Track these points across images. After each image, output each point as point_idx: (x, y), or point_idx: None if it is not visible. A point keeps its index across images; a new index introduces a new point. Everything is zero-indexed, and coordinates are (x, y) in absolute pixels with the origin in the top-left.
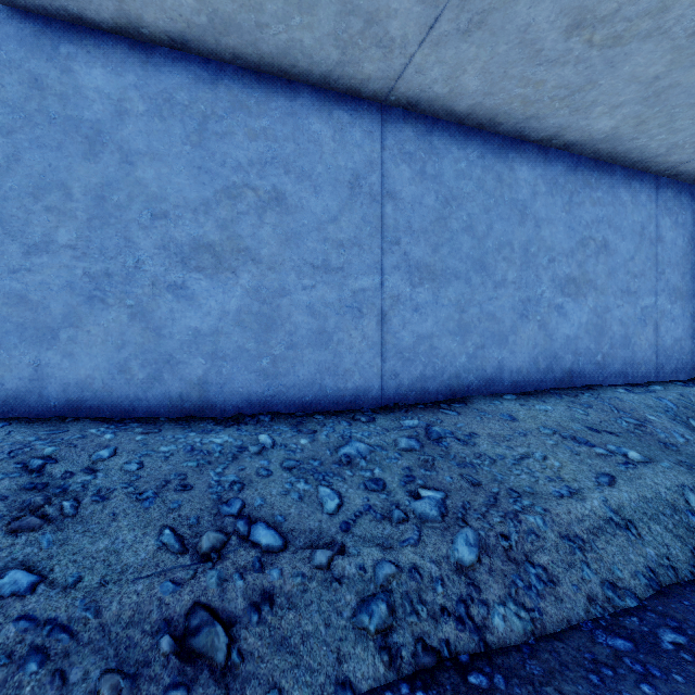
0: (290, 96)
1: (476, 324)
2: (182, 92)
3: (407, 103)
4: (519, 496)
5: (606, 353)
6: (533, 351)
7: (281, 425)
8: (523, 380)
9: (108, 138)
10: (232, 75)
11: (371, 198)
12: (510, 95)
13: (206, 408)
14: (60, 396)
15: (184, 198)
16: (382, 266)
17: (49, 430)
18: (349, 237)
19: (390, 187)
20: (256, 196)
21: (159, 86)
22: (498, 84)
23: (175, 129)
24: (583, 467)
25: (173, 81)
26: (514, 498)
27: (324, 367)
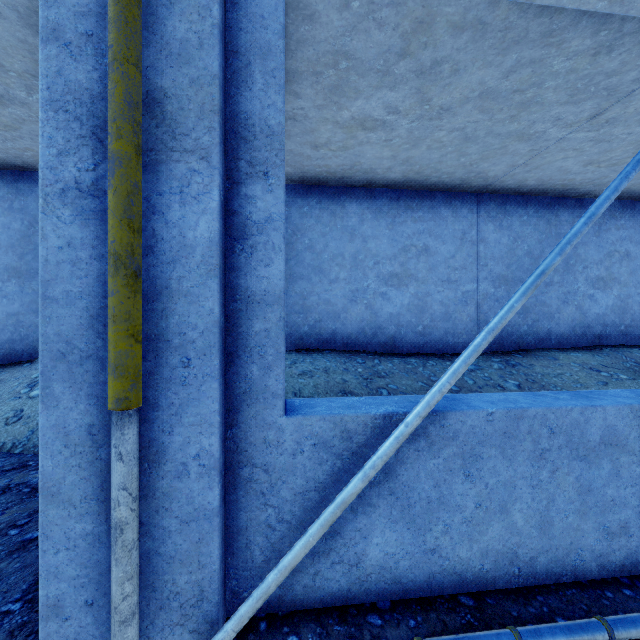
0: (431, 198)
1: (533, 307)
2: (385, 207)
3: (492, 191)
4: (555, 386)
5: (628, 325)
6: (572, 323)
7: (432, 357)
8: (565, 341)
9: (357, 232)
10: (406, 194)
11: (472, 243)
12: (554, 184)
13: (395, 349)
14: (341, 341)
15: (386, 254)
16: (478, 278)
17: (347, 353)
18: (460, 265)
19: (482, 236)
20: (416, 249)
21: (376, 206)
22: (547, 182)
23: (382, 224)
24: (591, 379)
25: (381, 203)
26: (552, 386)
27: (447, 331)
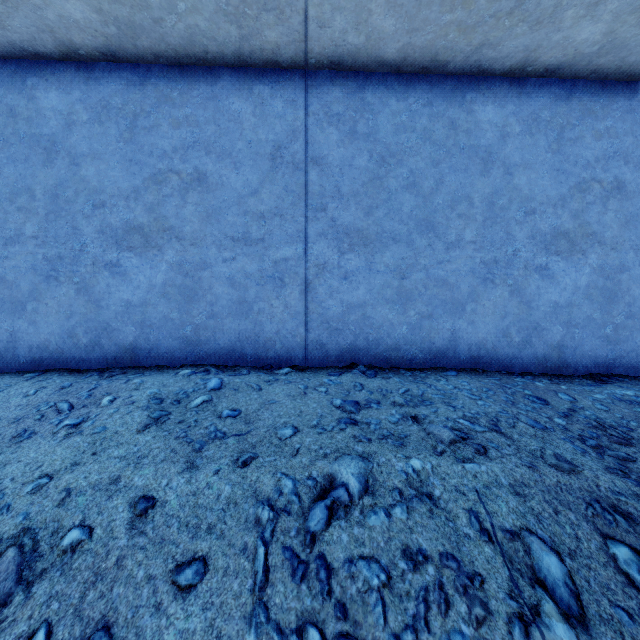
0: (628, 95)
1: None
2: (545, 111)
3: None
4: None
5: None
6: None
7: None
8: None
9: (495, 157)
10: (582, 88)
11: None
12: None
13: (562, 367)
14: (466, 353)
15: (546, 196)
16: None
17: (487, 377)
18: None
19: None
20: (601, 187)
21: (529, 109)
22: None
23: (540, 142)
24: None
25: (538, 104)
26: None
27: None
